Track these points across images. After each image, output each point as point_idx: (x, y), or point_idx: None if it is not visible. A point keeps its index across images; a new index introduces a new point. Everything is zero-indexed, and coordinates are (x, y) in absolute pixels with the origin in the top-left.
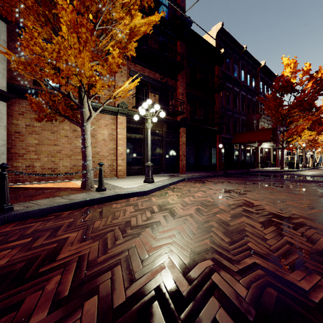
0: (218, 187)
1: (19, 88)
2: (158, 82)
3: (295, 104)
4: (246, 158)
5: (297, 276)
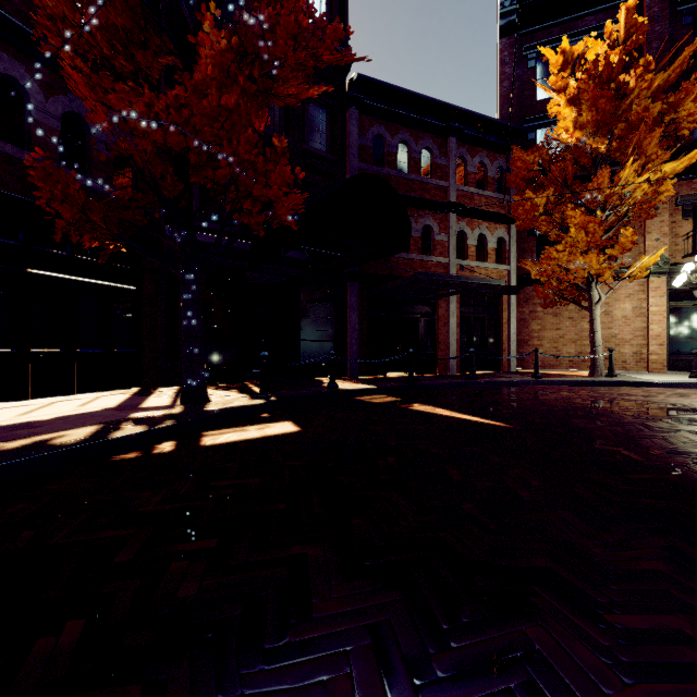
0: None
1: (525, 277)
2: None
3: None
4: None
5: None
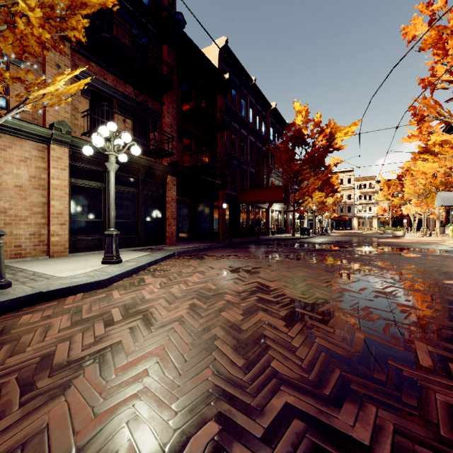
0: (222, 264)
1: None
2: (131, 100)
3: (307, 160)
4: (255, 223)
5: (348, 417)
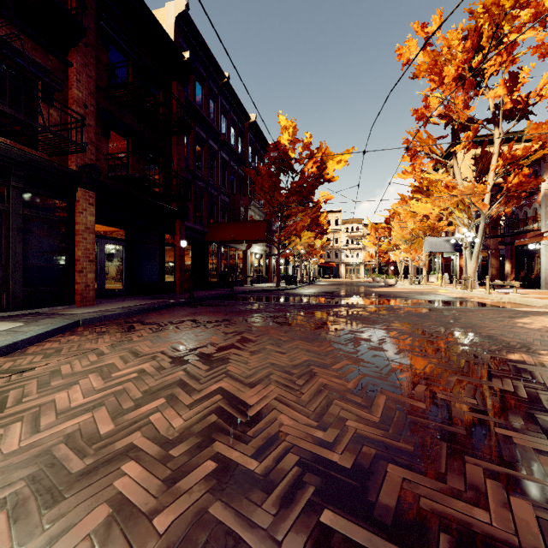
0: (161, 343)
1: None
2: None
3: (295, 189)
4: (228, 269)
5: None
